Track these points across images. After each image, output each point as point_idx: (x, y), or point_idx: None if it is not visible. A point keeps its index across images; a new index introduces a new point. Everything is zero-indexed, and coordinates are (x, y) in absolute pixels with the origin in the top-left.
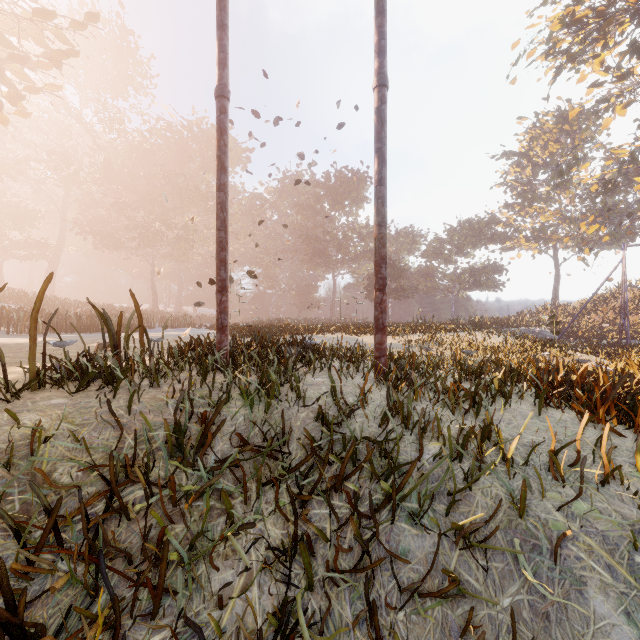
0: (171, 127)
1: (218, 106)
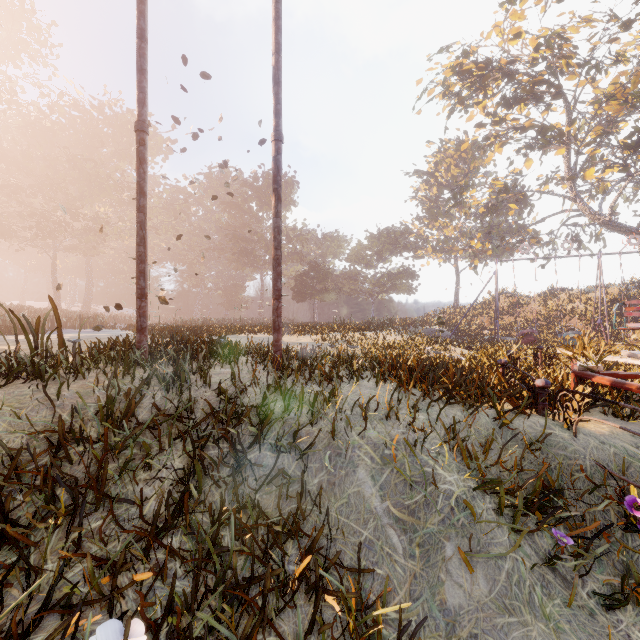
0: (77, 105)
1: (138, 139)
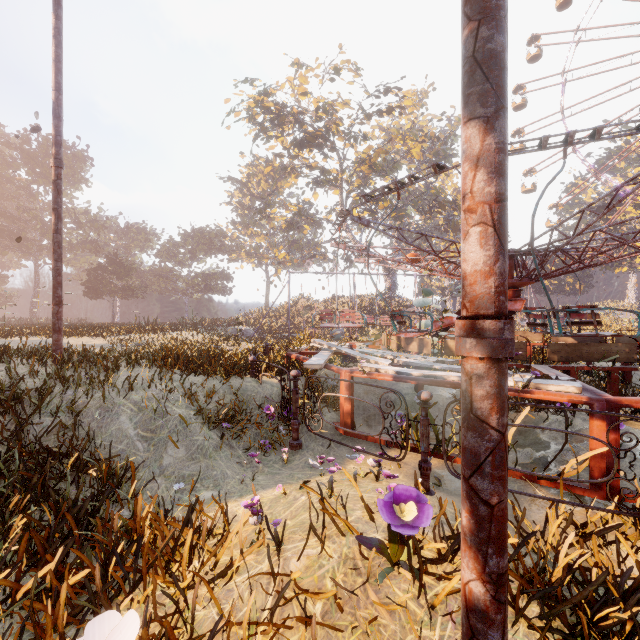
0: None
1: None
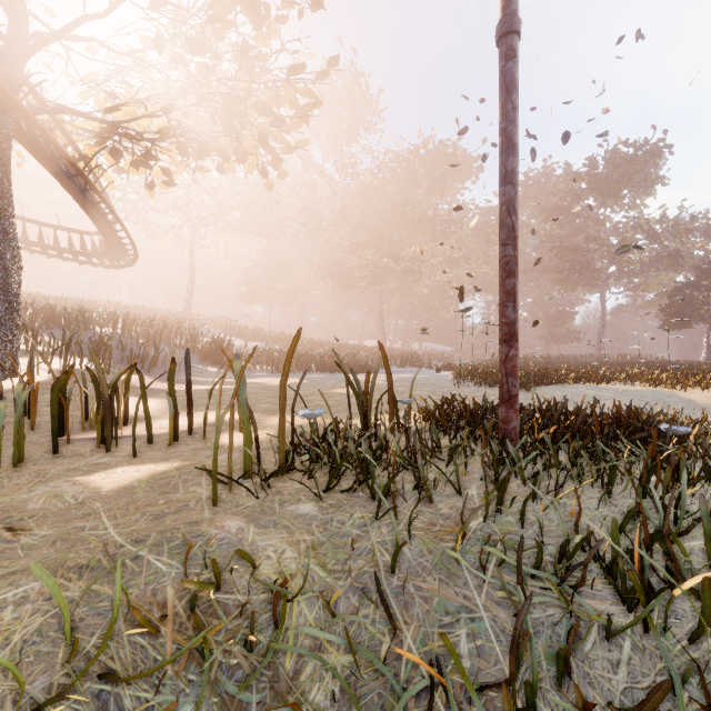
0: (398, 157)
1: (502, 51)
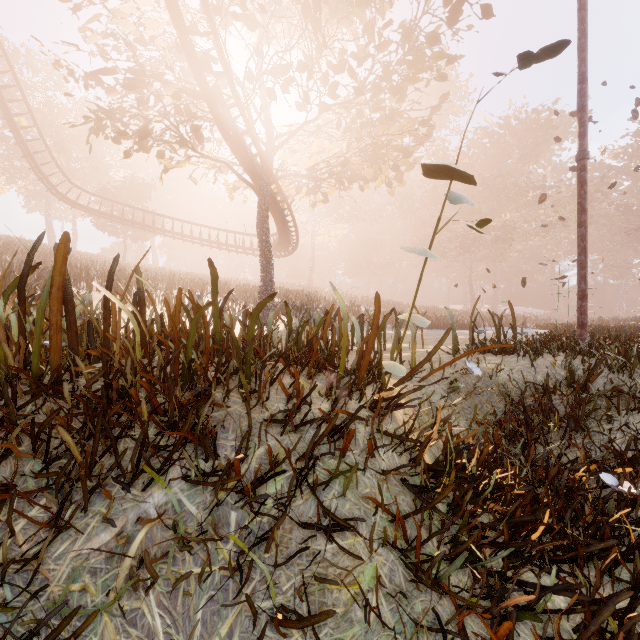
0: (487, 133)
1: (578, 167)
